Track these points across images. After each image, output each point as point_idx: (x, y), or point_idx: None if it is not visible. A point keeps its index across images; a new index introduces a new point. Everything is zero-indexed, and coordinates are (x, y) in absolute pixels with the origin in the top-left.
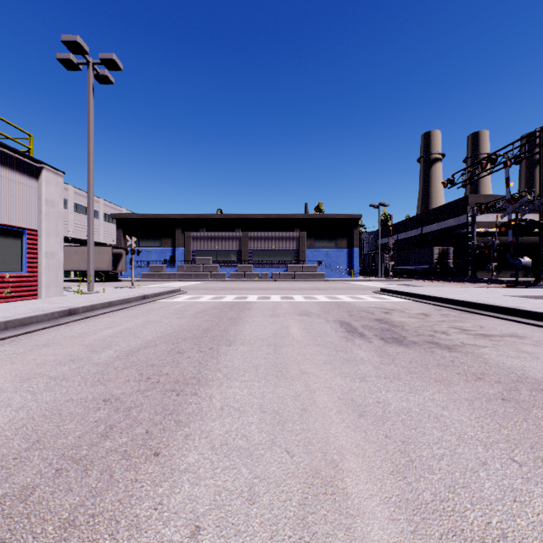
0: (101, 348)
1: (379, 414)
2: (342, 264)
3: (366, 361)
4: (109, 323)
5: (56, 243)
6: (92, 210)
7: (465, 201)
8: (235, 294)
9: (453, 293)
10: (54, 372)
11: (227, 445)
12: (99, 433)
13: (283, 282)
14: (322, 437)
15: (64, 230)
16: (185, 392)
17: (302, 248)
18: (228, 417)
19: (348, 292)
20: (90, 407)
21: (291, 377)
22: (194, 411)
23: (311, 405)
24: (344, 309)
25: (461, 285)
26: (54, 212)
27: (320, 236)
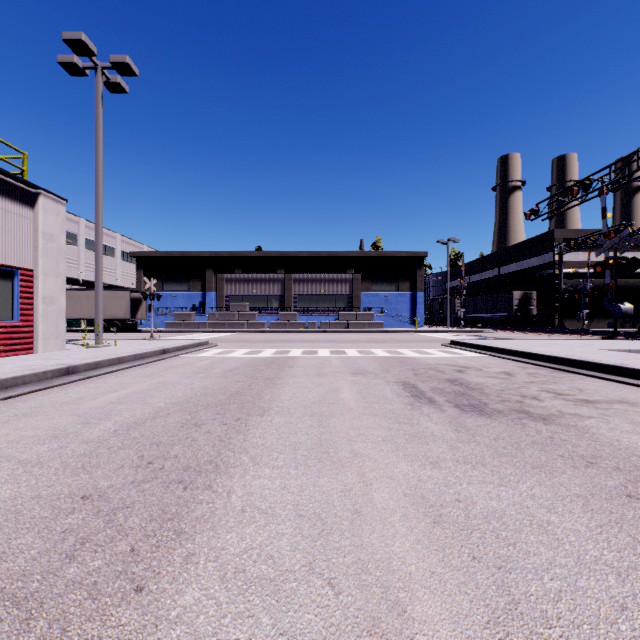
0: (97, 419)
1: (461, 520)
2: (404, 311)
3: (438, 438)
4: (114, 385)
5: (56, 285)
6: (101, 246)
7: (550, 236)
8: (275, 348)
9: (540, 346)
10: (27, 453)
11: (245, 572)
12: (64, 551)
13: (334, 332)
14: (382, 559)
15: (73, 271)
16: (195, 484)
17: (356, 292)
18: (250, 525)
19: (411, 345)
20: (61, 508)
21: (340, 461)
22: (204, 515)
23: (367, 506)
24: (407, 366)
25: (546, 336)
26: (54, 248)
27: (377, 278)
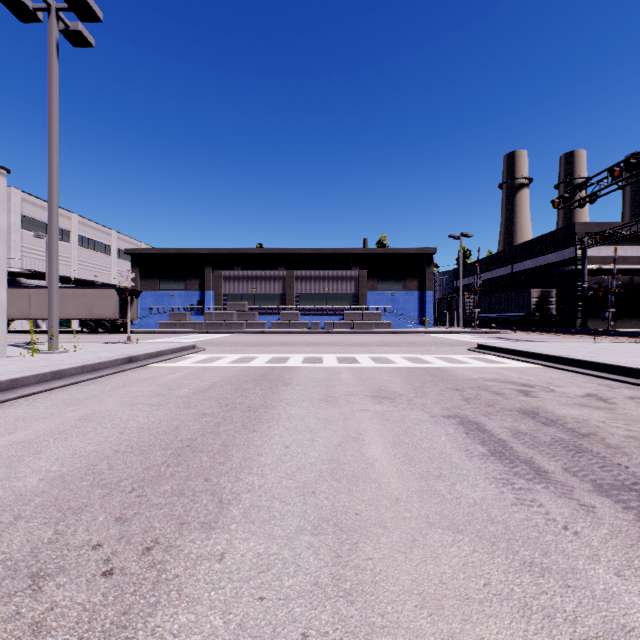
0: None
1: None
2: (412, 311)
3: None
4: (5, 423)
5: None
6: (56, 229)
7: (571, 230)
8: (271, 353)
9: (599, 353)
10: None
11: None
12: None
13: (339, 333)
14: None
15: (65, 268)
16: None
17: (362, 290)
18: None
19: (431, 349)
20: None
21: None
22: None
23: None
24: (445, 383)
25: (576, 338)
26: None
27: (384, 276)
